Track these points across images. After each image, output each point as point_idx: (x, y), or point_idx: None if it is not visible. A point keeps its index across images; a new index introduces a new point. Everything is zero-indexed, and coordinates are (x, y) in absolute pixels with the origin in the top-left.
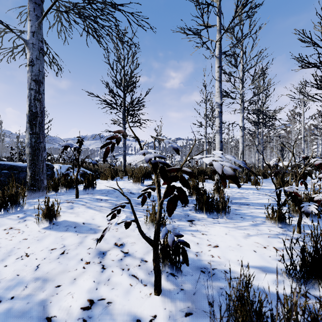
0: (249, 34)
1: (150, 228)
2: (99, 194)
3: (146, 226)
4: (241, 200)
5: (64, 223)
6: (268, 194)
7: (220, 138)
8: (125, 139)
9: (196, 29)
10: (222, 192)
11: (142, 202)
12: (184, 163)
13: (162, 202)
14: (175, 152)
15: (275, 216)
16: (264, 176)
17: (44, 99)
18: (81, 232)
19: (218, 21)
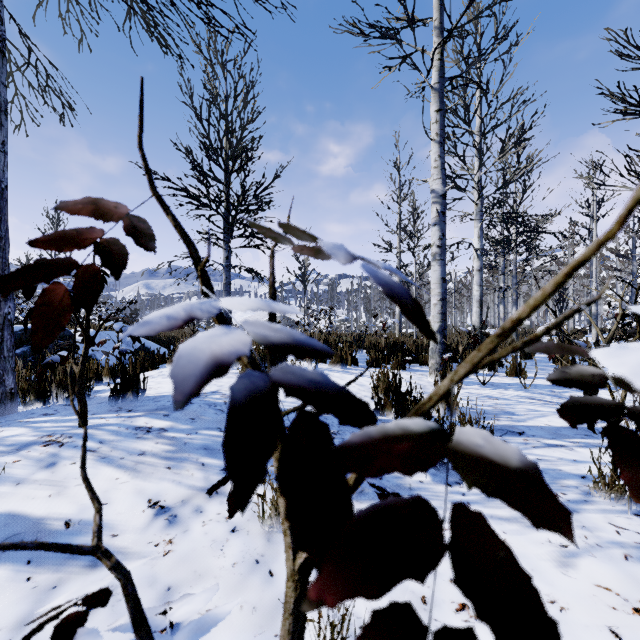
0: (505, 39)
1: (274, 532)
2: (148, 412)
3: (261, 525)
4: (501, 421)
5: (2, 528)
6: (555, 402)
7: (442, 271)
8: (228, 275)
9: (388, 28)
10: (469, 411)
11: (230, 501)
12: (450, 388)
13: (307, 566)
14: (405, 314)
15: (604, 472)
16: (526, 354)
17: (6, 167)
18: (47, 564)
19: (436, 7)
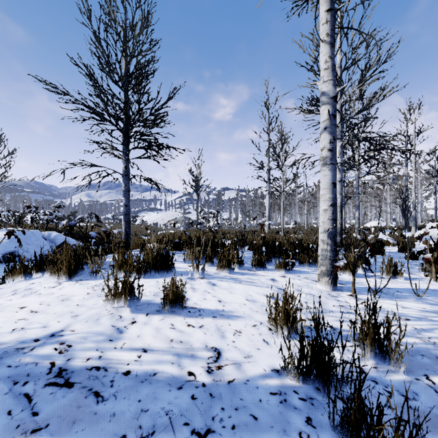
0: None
1: None
2: None
3: None
4: None
5: None
6: None
7: (333, 176)
8: (127, 182)
9: None
10: None
11: None
12: None
13: None
14: None
15: None
16: (379, 250)
17: None
18: None
19: None
